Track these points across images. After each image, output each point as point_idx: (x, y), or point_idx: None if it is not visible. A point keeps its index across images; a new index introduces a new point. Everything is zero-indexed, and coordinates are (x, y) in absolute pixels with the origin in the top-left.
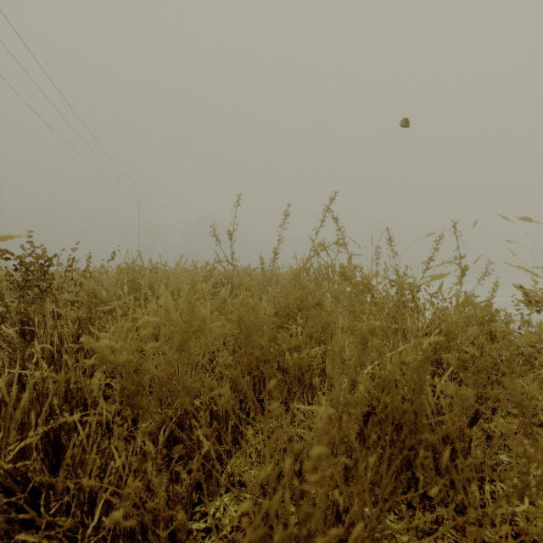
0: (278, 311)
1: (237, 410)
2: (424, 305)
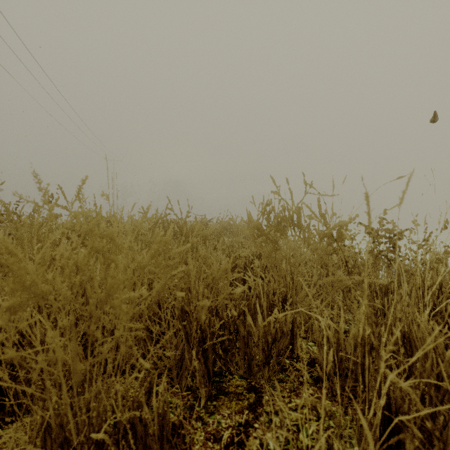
0: (234, 261)
1: (185, 391)
2: (408, 254)
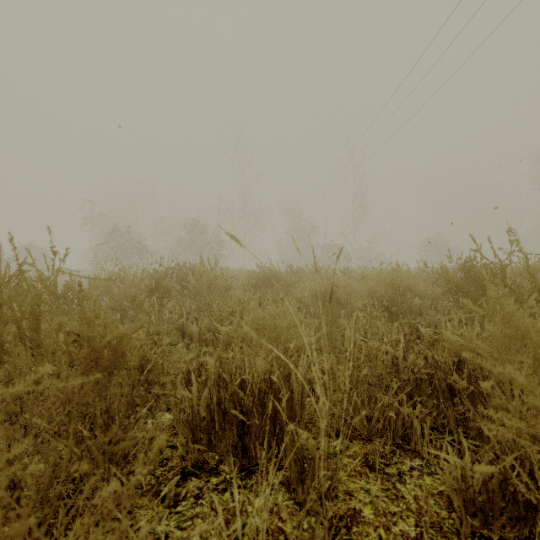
0: None
1: None
2: None
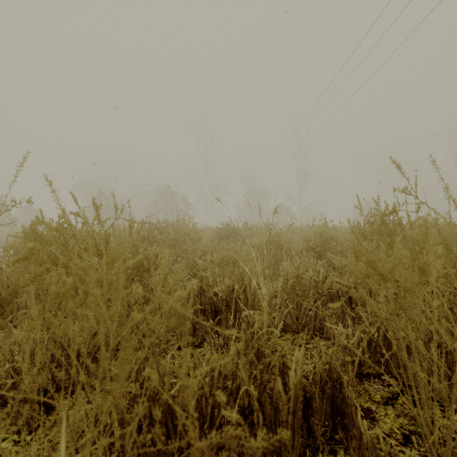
0: None
1: None
2: None
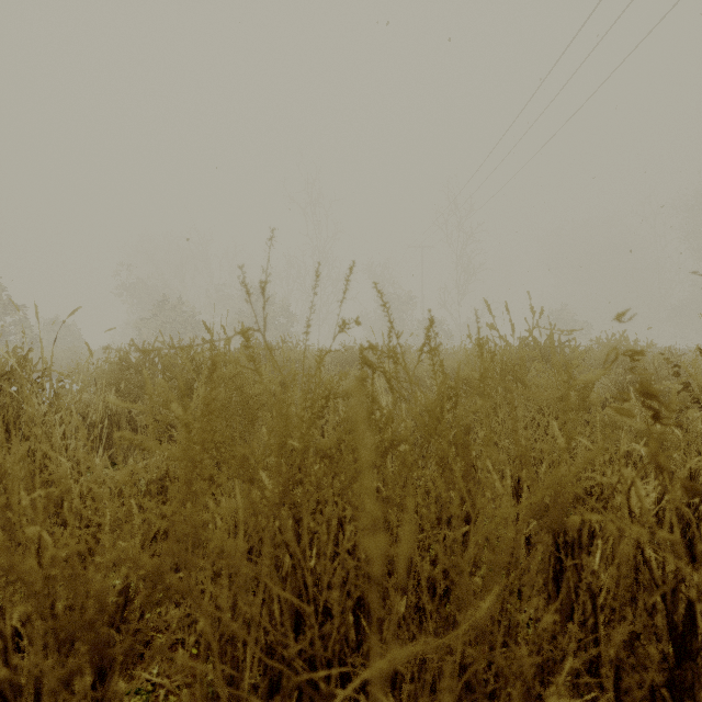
0: None
1: None
2: None
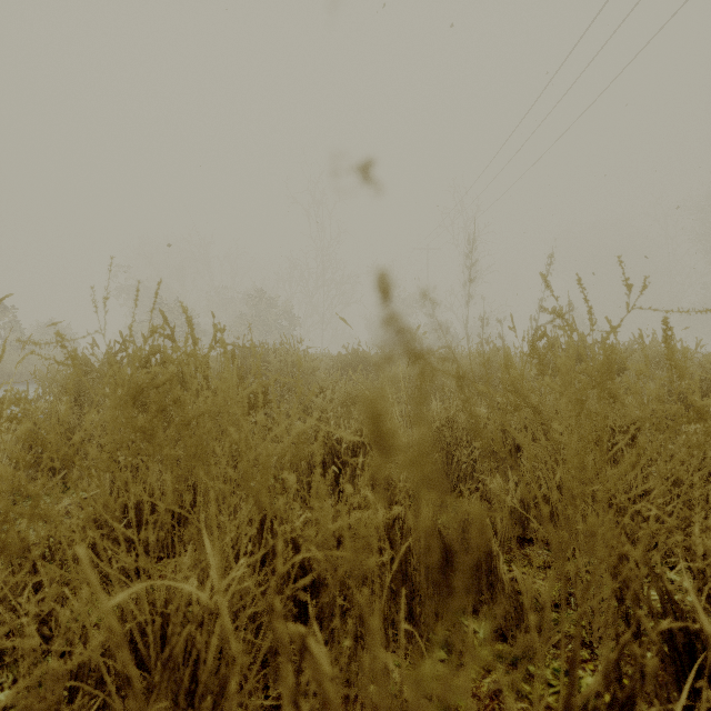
0: None
1: None
2: None
